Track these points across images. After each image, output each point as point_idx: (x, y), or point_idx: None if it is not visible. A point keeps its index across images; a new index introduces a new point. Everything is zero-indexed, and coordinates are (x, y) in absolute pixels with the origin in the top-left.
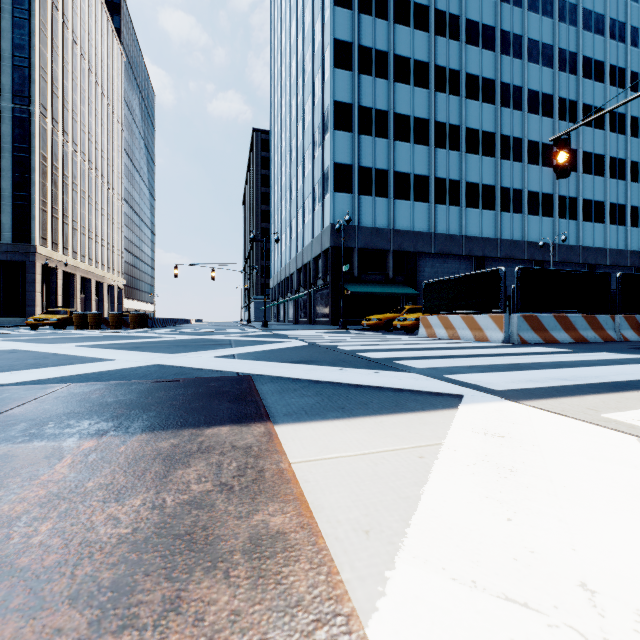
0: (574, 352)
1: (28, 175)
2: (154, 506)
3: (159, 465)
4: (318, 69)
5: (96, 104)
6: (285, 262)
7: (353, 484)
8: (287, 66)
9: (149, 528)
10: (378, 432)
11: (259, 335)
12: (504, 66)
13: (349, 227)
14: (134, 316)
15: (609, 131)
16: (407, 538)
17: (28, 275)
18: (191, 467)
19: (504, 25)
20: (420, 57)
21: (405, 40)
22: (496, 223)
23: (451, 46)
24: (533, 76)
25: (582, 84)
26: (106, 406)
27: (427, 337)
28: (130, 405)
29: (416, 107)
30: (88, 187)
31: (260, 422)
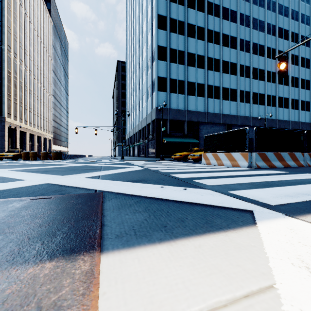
0: (290, 173)
1: (1, 81)
2: None
3: None
4: (149, 30)
5: (37, 46)
6: (133, 126)
7: None
8: (134, 29)
9: None
10: (201, 264)
11: (118, 163)
12: (241, 30)
13: (165, 109)
14: (54, 153)
15: (291, 64)
16: None
17: (1, 132)
18: None
19: (241, 10)
20: (200, 25)
21: (193, 16)
22: (237, 108)
23: (215, 20)
24: (255, 36)
25: (278, 40)
26: None
27: (206, 164)
28: None
29: (198, 49)
30: (33, 88)
31: (89, 252)
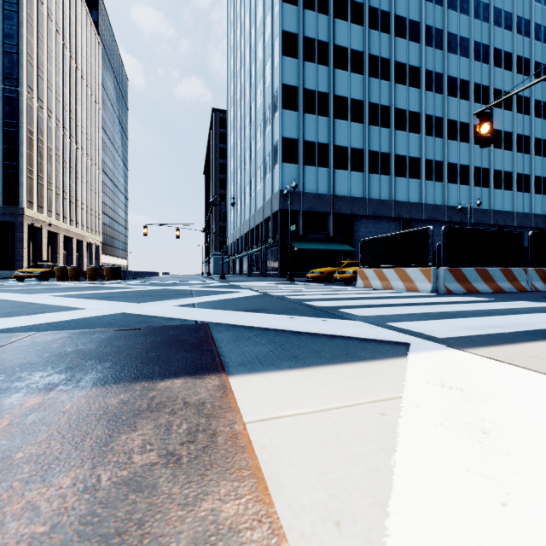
0: (496, 301)
1: (17, 147)
2: (85, 488)
3: (102, 428)
4: (268, 57)
5: (76, 86)
6: (240, 223)
7: (314, 451)
8: (242, 55)
9: (72, 524)
10: (333, 384)
11: (217, 286)
12: (427, 56)
13: (295, 193)
14: (108, 269)
15: (516, 112)
16: (389, 537)
17: (17, 234)
18: (137, 430)
19: (427, 21)
20: (356, 47)
21: (343, 32)
22: (421, 190)
23: (382, 38)
24: (452, 64)
25: (493, 72)
26: (64, 356)
27: (364, 287)
28: (88, 355)
29: (353, 90)
30: (69, 158)
31: (214, 373)
